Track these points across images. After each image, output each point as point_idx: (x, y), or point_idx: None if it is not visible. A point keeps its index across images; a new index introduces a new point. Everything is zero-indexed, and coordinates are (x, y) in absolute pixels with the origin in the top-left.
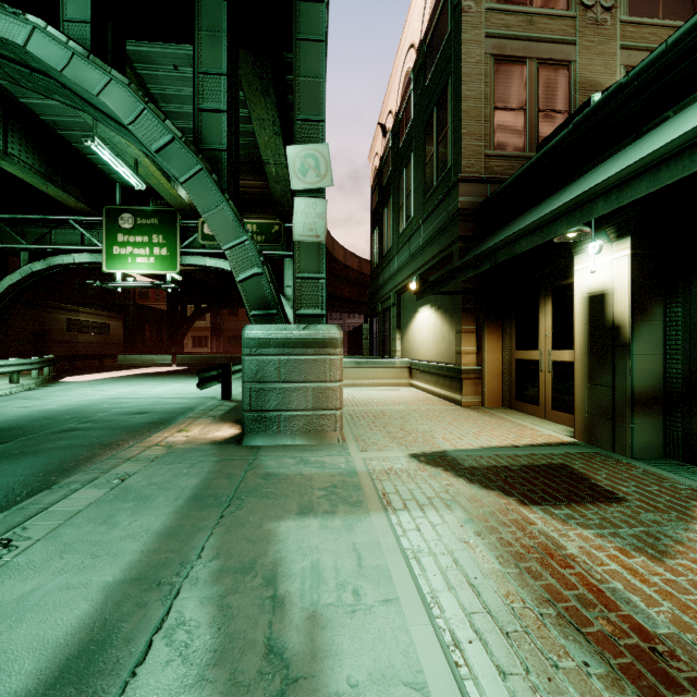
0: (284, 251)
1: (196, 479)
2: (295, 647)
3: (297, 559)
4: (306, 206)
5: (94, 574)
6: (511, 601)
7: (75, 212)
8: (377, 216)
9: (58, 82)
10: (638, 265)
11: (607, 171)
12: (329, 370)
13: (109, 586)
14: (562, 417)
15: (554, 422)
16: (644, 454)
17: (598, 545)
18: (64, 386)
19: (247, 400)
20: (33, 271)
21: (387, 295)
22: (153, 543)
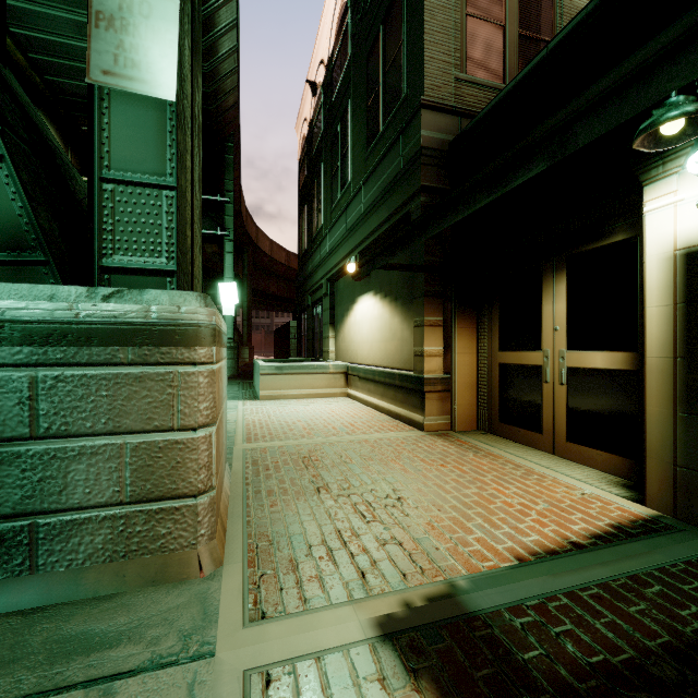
0: None
1: None
2: None
3: None
4: (123, 4)
5: None
6: None
7: None
8: (305, 192)
9: None
10: None
11: None
12: (177, 401)
13: None
14: (588, 455)
15: (572, 460)
16: None
17: None
18: None
19: None
20: None
21: (317, 284)
22: None
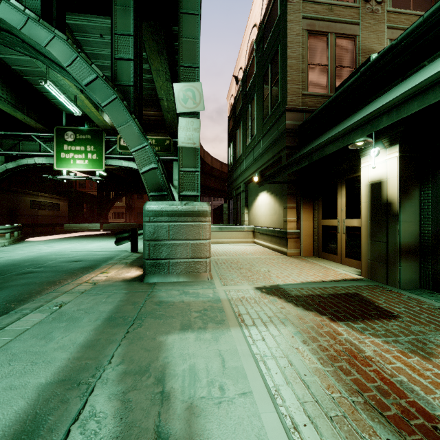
0: (173, 156)
1: (111, 306)
2: (177, 432)
3: (180, 363)
4: (186, 123)
5: (31, 377)
6: (331, 392)
7: (36, 131)
8: (232, 135)
9: (18, 38)
10: (403, 163)
11: (384, 101)
12: (202, 232)
13: (42, 386)
14: (352, 262)
15: (347, 265)
16: (407, 286)
17: (386, 349)
18: (27, 243)
19: (147, 252)
20: (7, 169)
21: (238, 185)
22: (77, 353)
